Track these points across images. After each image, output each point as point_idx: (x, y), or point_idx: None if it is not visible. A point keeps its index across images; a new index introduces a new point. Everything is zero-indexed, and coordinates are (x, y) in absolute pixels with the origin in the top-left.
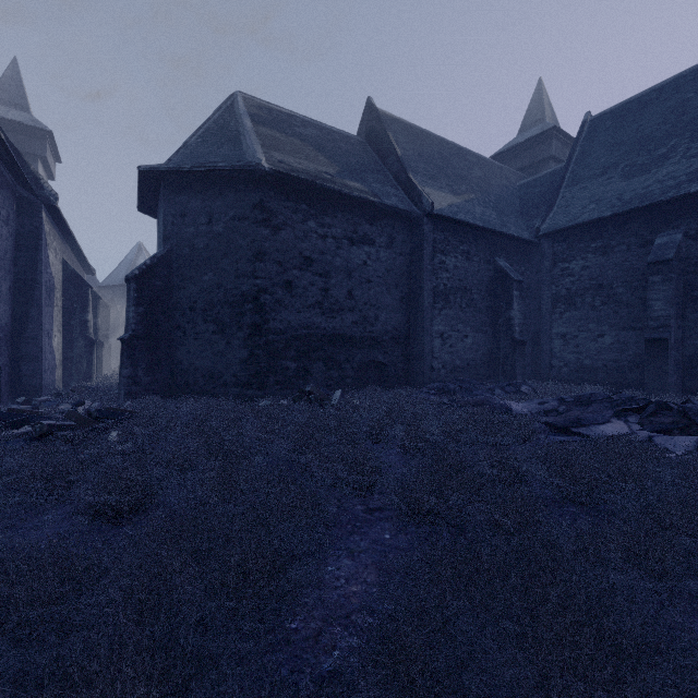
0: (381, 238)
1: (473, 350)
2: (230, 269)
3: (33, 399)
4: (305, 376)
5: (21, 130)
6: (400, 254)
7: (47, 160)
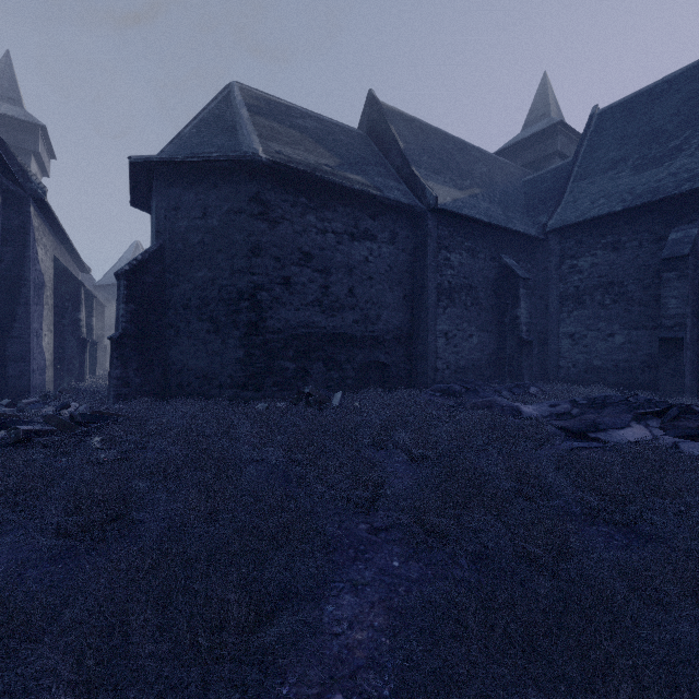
0: (383, 233)
1: (479, 350)
2: (225, 265)
3: (18, 401)
4: (304, 377)
5: (13, 124)
6: (403, 250)
7: (40, 156)
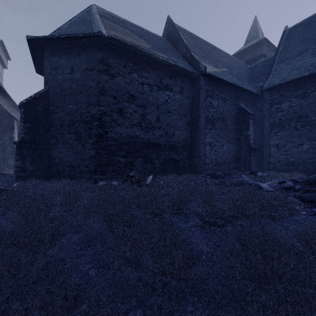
0: (176, 87)
1: (227, 153)
2: (84, 101)
3: None
4: (131, 167)
5: None
6: (187, 98)
7: (0, 56)
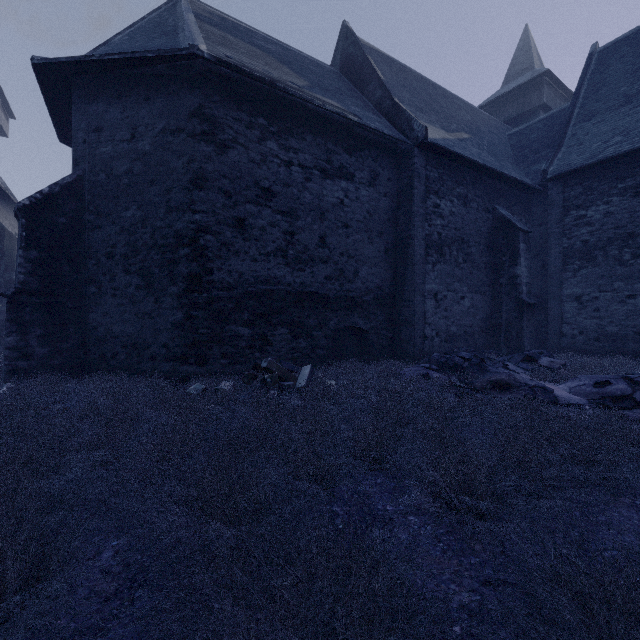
0: (361, 172)
1: (471, 315)
2: (159, 201)
3: None
4: (264, 347)
5: None
6: (385, 195)
7: None
